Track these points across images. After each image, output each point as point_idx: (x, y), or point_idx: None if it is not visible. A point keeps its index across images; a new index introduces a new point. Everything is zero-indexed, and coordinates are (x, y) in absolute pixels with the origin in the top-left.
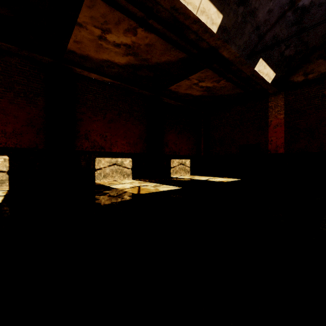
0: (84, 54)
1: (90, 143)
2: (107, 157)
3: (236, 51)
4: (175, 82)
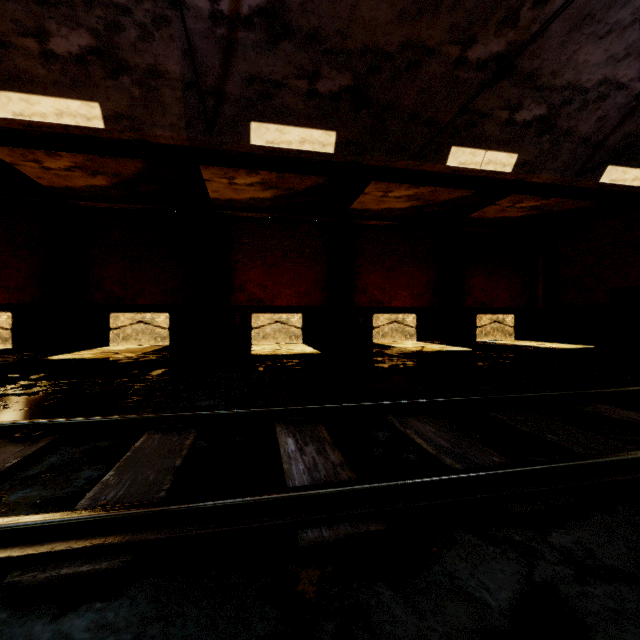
0: (364, 208)
1: (368, 298)
2: (385, 313)
3: (552, 176)
4: (477, 210)
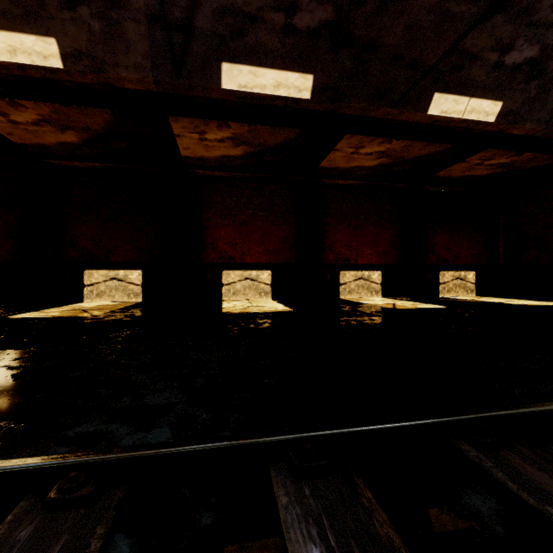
0: (333, 167)
1: (334, 256)
2: (352, 270)
3: (535, 126)
4: (445, 168)
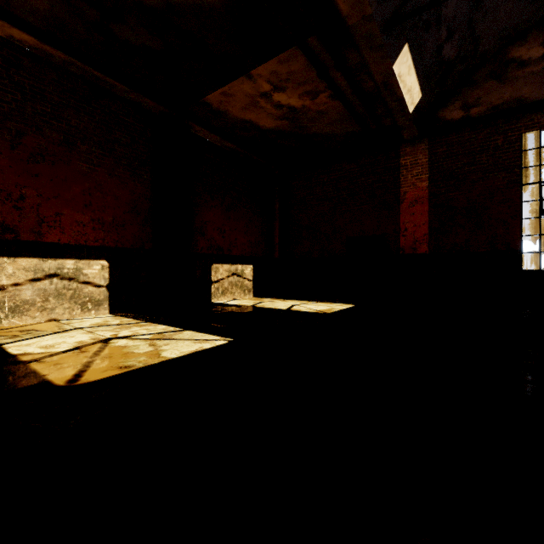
0: None
1: None
2: (25, 256)
3: None
4: (220, 83)
